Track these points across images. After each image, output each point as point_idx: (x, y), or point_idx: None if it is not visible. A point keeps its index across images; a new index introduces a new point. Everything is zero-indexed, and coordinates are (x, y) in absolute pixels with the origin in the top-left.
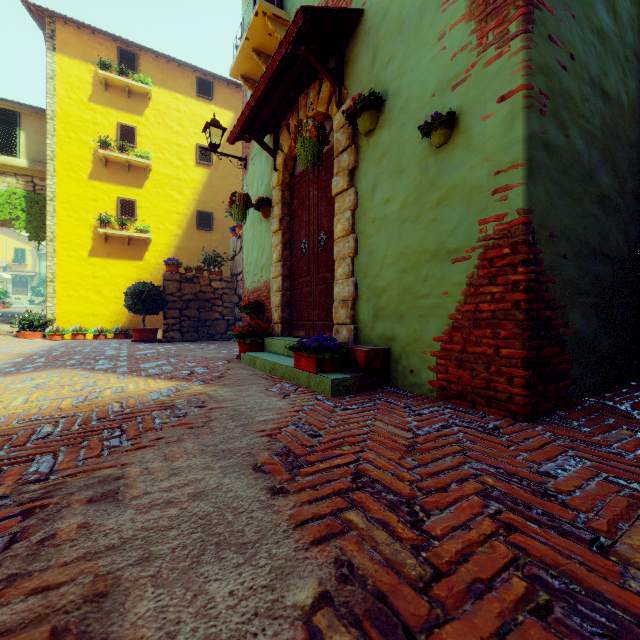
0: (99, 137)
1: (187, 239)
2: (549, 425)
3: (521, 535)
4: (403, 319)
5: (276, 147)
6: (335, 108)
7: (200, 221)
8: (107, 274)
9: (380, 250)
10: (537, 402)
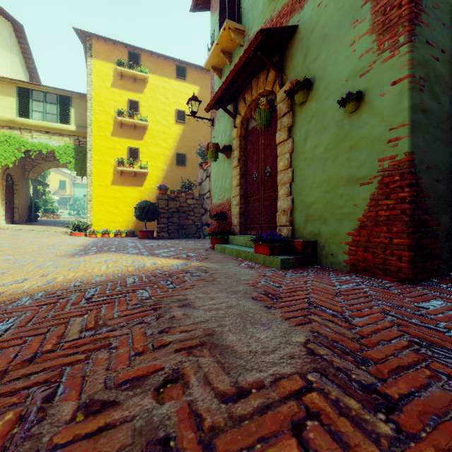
0: (117, 109)
1: (170, 172)
2: (426, 286)
3: (406, 328)
4: (326, 222)
5: (235, 112)
6: (278, 87)
7: (178, 160)
8: (121, 196)
9: (310, 178)
10: (418, 272)
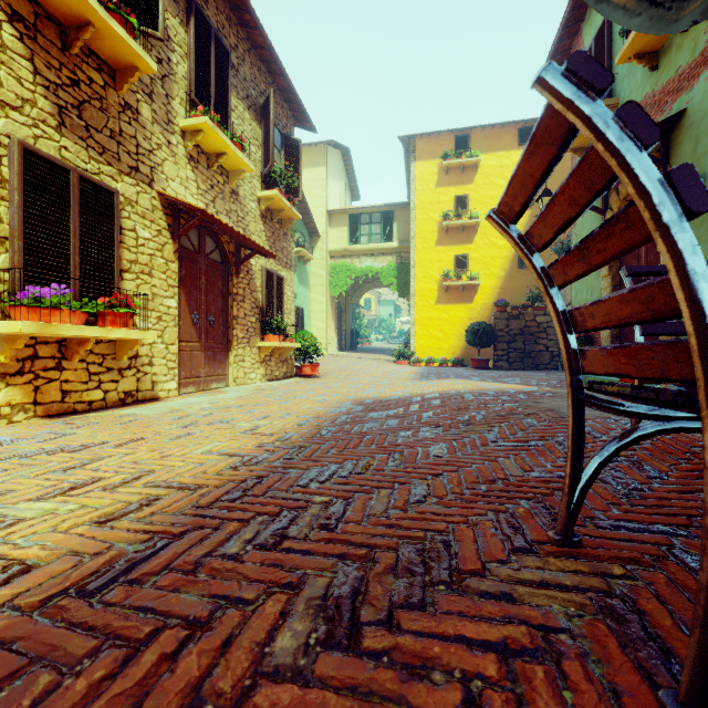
0: (442, 212)
1: (509, 279)
2: None
3: None
4: None
5: (605, 206)
6: None
7: (521, 260)
8: (447, 316)
9: None
10: None
